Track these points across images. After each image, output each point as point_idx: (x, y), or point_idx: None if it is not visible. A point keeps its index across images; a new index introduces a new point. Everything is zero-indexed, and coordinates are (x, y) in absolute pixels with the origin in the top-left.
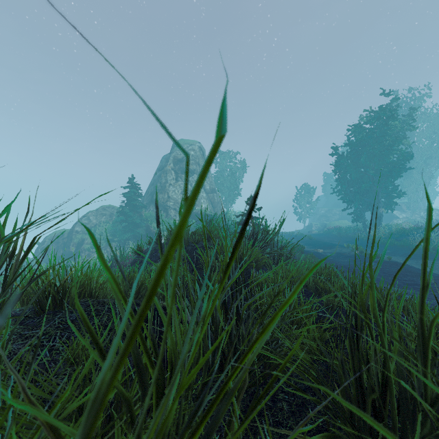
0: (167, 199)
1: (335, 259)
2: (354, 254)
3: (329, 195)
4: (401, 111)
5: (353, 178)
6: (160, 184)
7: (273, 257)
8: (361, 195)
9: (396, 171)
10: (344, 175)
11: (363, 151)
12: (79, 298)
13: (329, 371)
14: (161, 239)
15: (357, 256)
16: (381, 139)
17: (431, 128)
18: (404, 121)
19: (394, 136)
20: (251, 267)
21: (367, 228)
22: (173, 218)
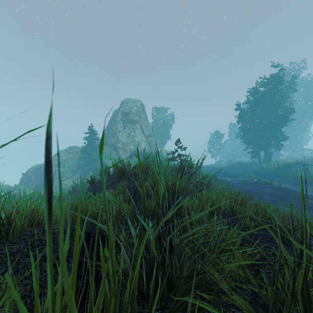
0: (116, 141)
1: (239, 185)
2: (301, 194)
3: (233, 139)
4: (285, 79)
5: (251, 126)
6: (112, 131)
7: (196, 185)
8: (257, 139)
9: (282, 121)
10: (245, 125)
11: (258, 107)
12: (27, 227)
13: (255, 296)
14: (51, 189)
15: (256, 183)
16: (272, 98)
17: (306, 91)
18: (288, 85)
19: (281, 96)
20: (180, 194)
21: (261, 162)
22: (118, 155)
